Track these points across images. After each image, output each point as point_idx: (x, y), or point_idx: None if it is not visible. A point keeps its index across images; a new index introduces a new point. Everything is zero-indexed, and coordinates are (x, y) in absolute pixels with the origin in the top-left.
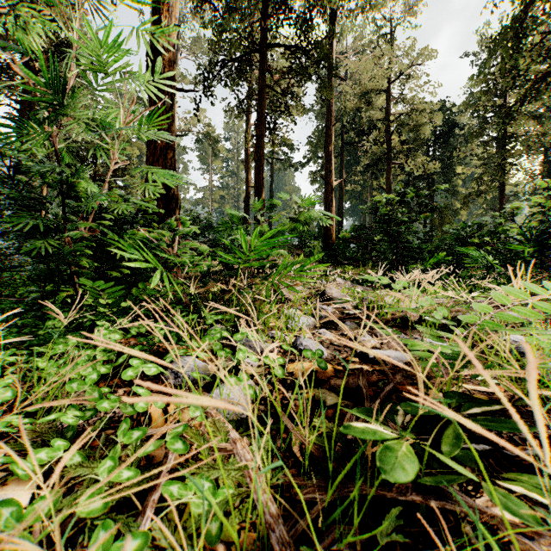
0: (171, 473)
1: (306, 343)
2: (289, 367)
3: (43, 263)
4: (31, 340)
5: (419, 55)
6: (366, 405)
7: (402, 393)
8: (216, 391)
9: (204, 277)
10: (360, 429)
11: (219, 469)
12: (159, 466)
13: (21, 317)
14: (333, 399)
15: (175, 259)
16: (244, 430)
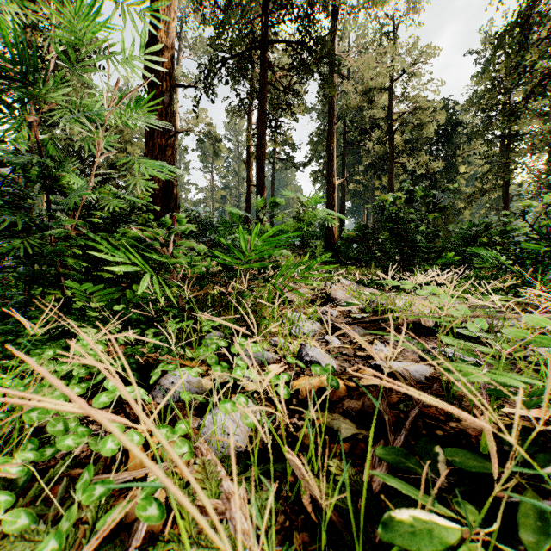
0: (146, 539)
1: (313, 354)
2: (295, 383)
3: (26, 263)
4: (5, 351)
5: (422, 53)
6: (390, 438)
7: (429, 419)
8: (209, 417)
9: (201, 279)
10: (411, 517)
11: (205, 546)
12: (131, 527)
13: (4, 322)
14: (348, 427)
15: (169, 260)
16: (241, 470)
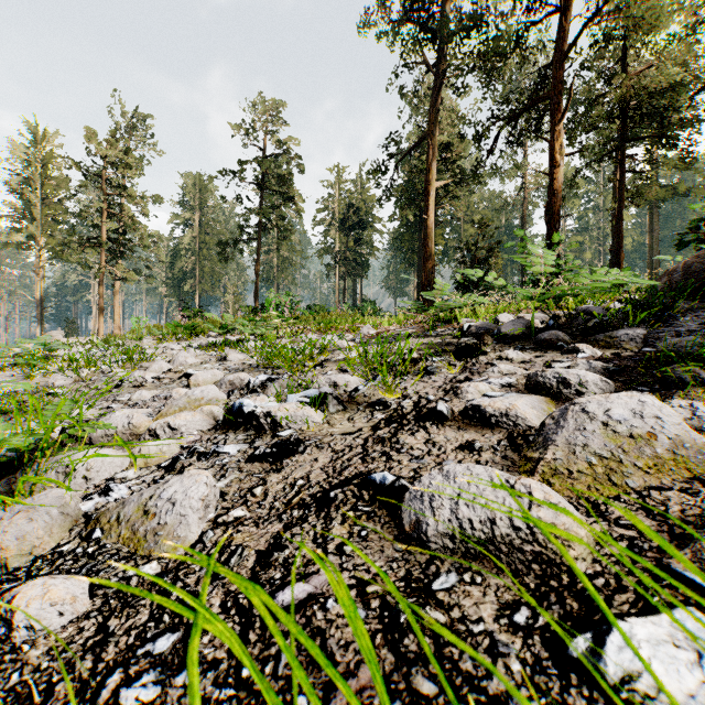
0: None
1: None
2: None
3: None
4: None
5: None
6: None
7: None
8: None
9: None
10: None
11: None
12: None
13: None
14: None
15: None
16: None
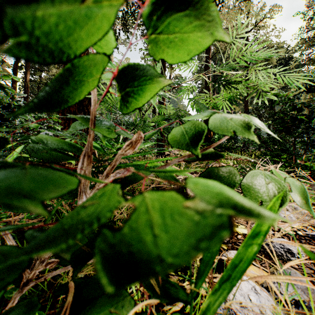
0: None
1: None
2: None
3: None
4: None
5: (269, 10)
6: None
7: None
8: None
9: None
10: None
11: None
12: None
13: None
14: None
15: None
16: None
